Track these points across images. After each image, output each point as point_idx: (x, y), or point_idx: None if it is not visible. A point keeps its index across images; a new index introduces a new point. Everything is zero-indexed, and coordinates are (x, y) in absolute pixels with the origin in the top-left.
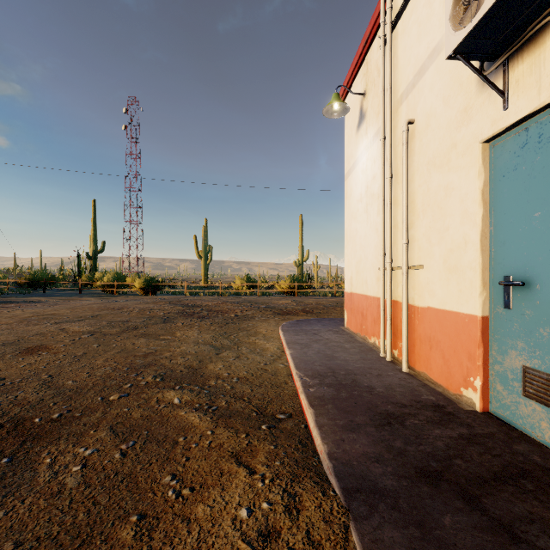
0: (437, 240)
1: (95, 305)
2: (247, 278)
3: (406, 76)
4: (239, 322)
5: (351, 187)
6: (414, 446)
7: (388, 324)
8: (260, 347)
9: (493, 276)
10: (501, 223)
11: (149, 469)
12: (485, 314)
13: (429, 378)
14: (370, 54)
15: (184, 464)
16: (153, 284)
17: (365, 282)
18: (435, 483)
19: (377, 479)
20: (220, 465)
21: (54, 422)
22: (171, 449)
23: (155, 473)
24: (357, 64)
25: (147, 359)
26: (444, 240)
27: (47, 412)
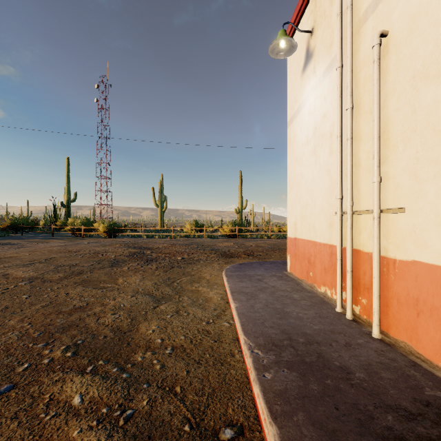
0: (432, 174)
1: (56, 248)
2: (196, 223)
3: None
4: (184, 266)
5: (296, 132)
6: None
7: (348, 276)
8: (203, 297)
9: None
10: None
11: None
12: None
13: (415, 352)
14: None
15: None
16: (115, 228)
17: (313, 227)
18: None
19: None
20: None
21: None
22: None
23: None
24: (304, 3)
25: (71, 317)
26: None
27: None
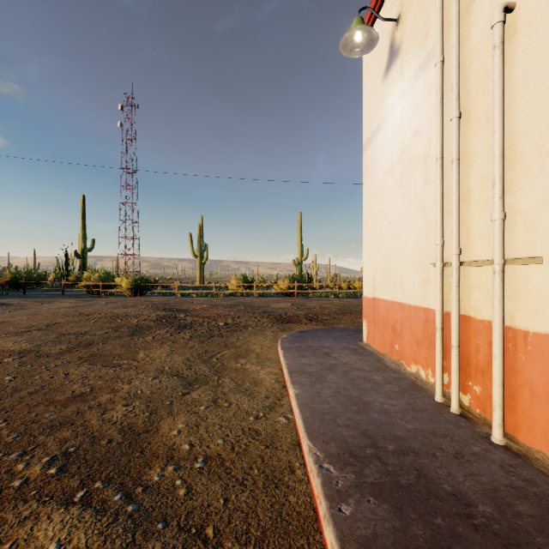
0: None
1: (64, 309)
2: (244, 278)
3: None
4: (227, 334)
5: (375, 157)
6: None
7: (453, 353)
8: (251, 378)
9: None
10: None
11: None
12: None
13: None
14: None
15: None
16: (141, 284)
17: (399, 284)
18: None
19: None
20: None
21: None
22: None
23: None
24: None
25: (65, 410)
26: None
27: None
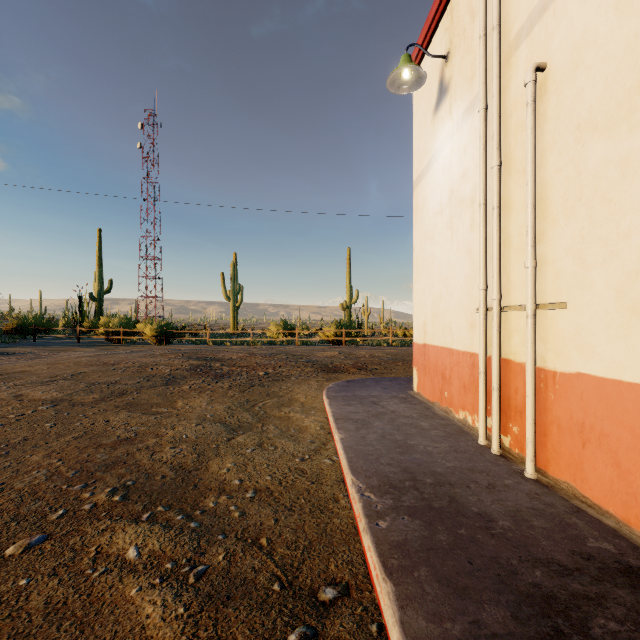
0: (601, 257)
1: (86, 359)
2: (285, 324)
3: None
4: (268, 384)
5: (425, 196)
6: None
7: (494, 396)
8: (296, 425)
9: None
10: None
11: None
12: None
13: (580, 495)
14: None
15: None
16: (168, 330)
17: (448, 329)
18: None
19: None
20: None
21: None
22: None
23: None
24: (436, 17)
25: (115, 452)
26: (619, 256)
27: None
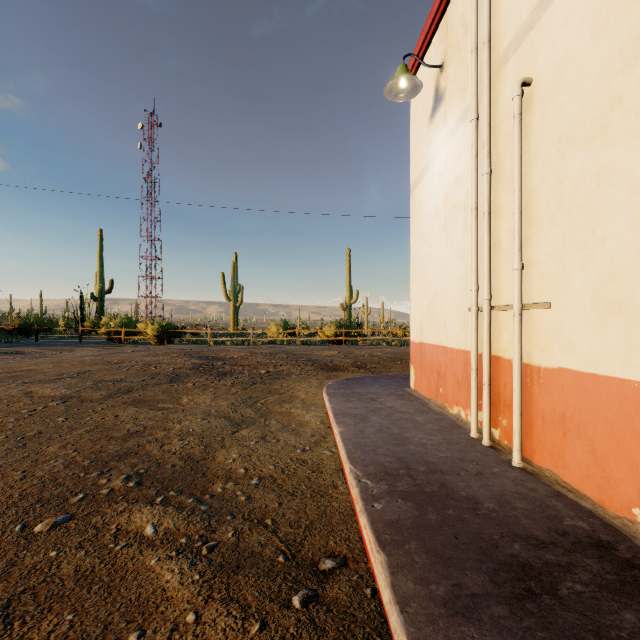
0: (580, 260)
1: (89, 358)
2: (285, 324)
3: (516, 18)
4: (270, 382)
5: (422, 200)
6: None
7: (485, 391)
8: (297, 420)
9: None
10: None
11: None
12: None
13: (561, 481)
14: (452, 8)
15: None
16: (169, 330)
17: (443, 328)
18: None
19: None
20: None
21: None
22: None
23: None
24: (432, 28)
25: (126, 444)
26: (595, 259)
27: None
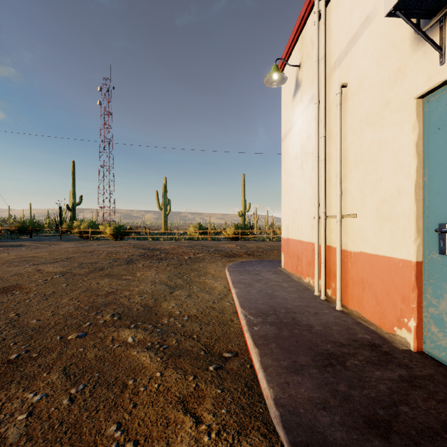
0: (370, 191)
1: (71, 249)
2: (200, 226)
3: (339, 46)
4: (191, 263)
5: (288, 148)
6: (358, 390)
7: (322, 266)
8: (209, 286)
9: (428, 223)
10: (436, 174)
11: (96, 417)
12: (419, 259)
13: (361, 316)
14: (305, 30)
15: (131, 411)
16: (121, 230)
17: (300, 229)
18: (385, 436)
19: (326, 431)
20: (166, 413)
21: (10, 363)
22: (120, 393)
23: (100, 423)
24: (294, 41)
25: (108, 298)
26: (377, 190)
27: (6, 353)
